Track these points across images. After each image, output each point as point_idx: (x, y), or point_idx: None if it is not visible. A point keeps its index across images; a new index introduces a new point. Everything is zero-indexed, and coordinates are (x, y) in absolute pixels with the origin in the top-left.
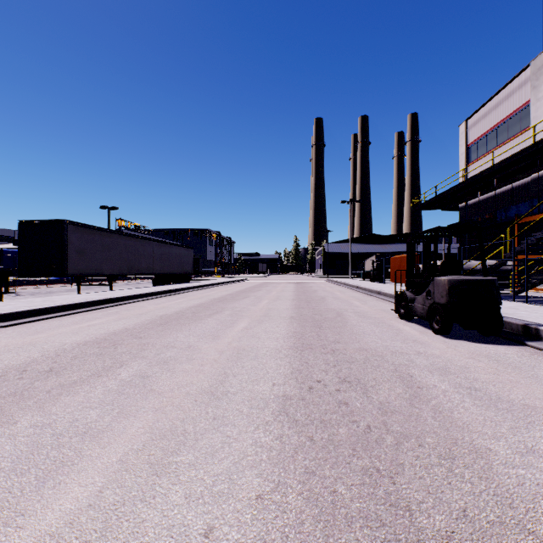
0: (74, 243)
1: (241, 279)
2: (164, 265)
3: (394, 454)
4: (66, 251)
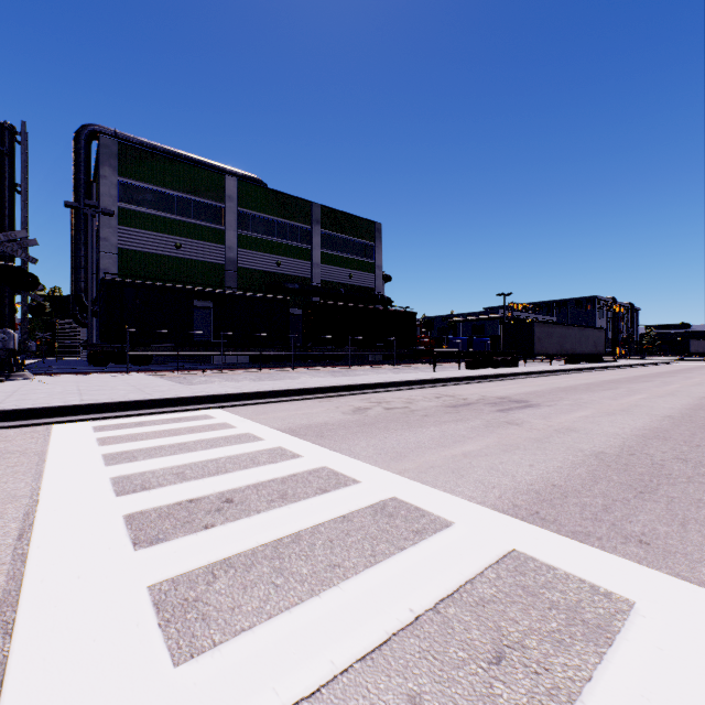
0: (536, 334)
1: (665, 361)
2: (581, 347)
3: None
4: (533, 339)
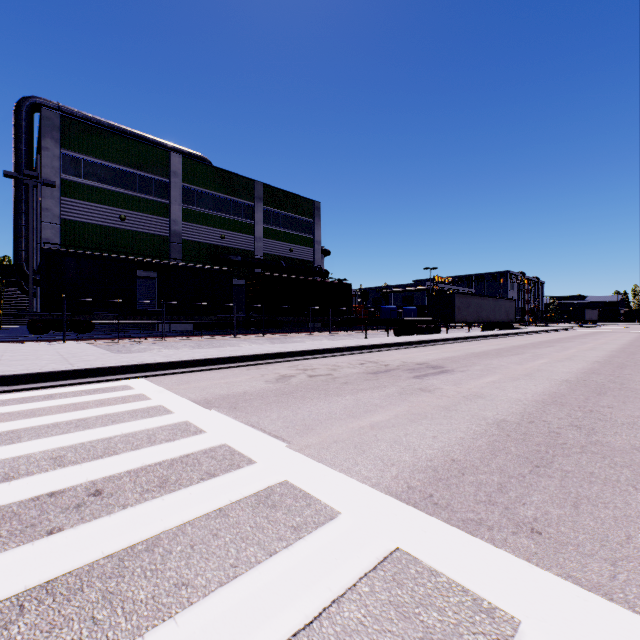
0: (456, 304)
1: (565, 328)
2: (495, 315)
3: (639, 353)
4: (454, 309)
